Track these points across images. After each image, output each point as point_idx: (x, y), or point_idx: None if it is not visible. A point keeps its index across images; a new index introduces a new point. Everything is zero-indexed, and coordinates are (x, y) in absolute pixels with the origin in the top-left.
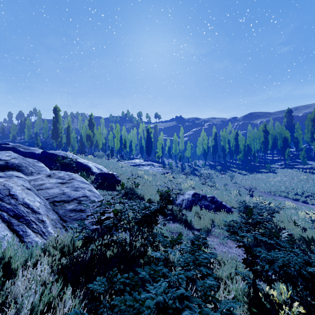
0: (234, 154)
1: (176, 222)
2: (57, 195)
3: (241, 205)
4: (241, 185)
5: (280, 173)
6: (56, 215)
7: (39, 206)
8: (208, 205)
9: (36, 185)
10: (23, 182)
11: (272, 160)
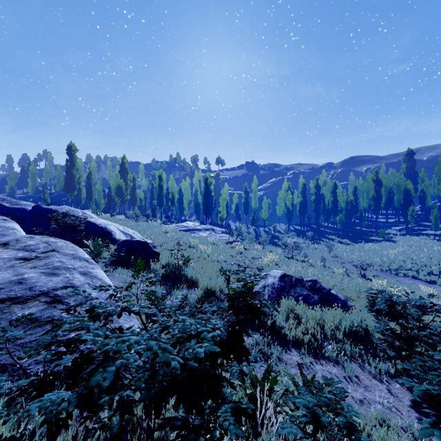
0: (330, 214)
1: (255, 331)
2: (2, 286)
3: (382, 302)
4: (345, 259)
5: (400, 241)
6: None
7: None
8: (308, 295)
9: None
10: None
11: (386, 224)
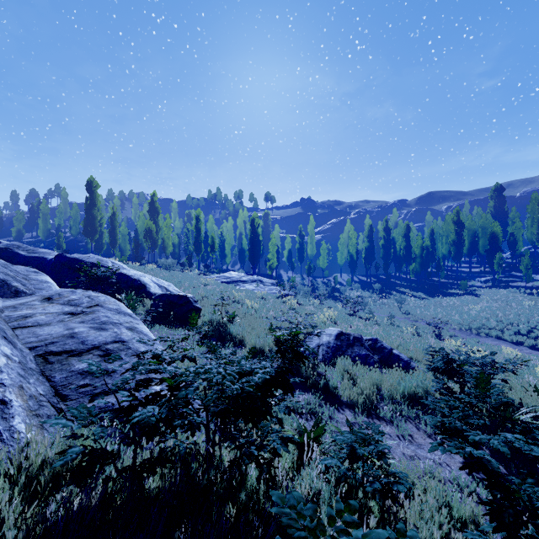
0: (402, 263)
1: (307, 391)
2: (56, 340)
3: (439, 359)
4: (418, 317)
5: (485, 295)
6: (47, 385)
7: (4, 367)
8: (367, 356)
9: (13, 318)
10: None
11: (469, 274)
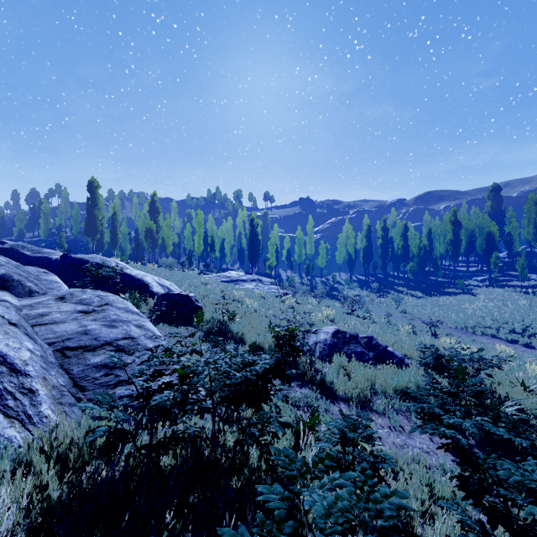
0: (400, 262)
1: (304, 386)
2: (72, 336)
3: (428, 355)
4: (415, 315)
5: (481, 294)
6: (66, 377)
7: (28, 360)
8: (363, 353)
9: (31, 316)
10: (5, 310)
11: (466, 273)
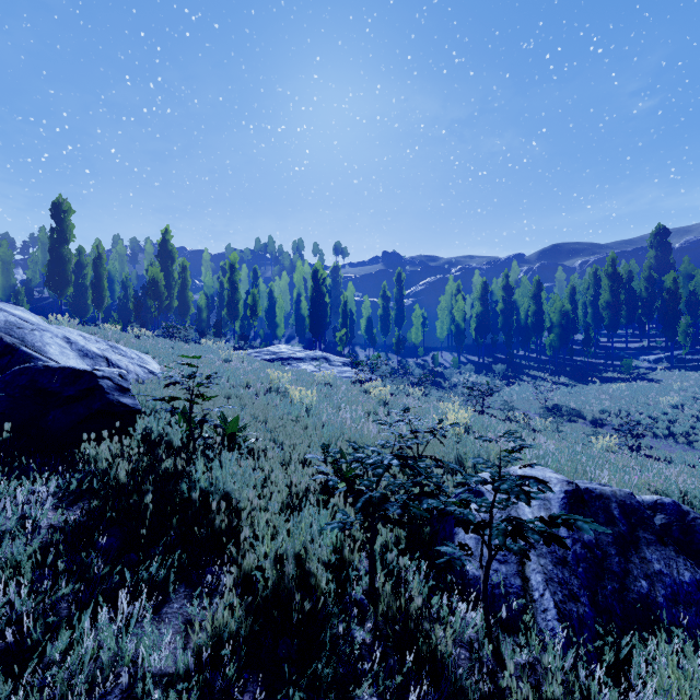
0: (531, 335)
1: None
2: None
3: None
4: (576, 414)
5: (667, 380)
6: None
7: None
8: None
9: None
10: None
11: (626, 351)
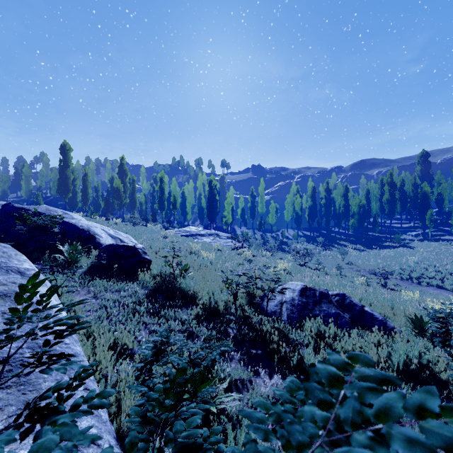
0: (341, 219)
1: (275, 371)
2: None
3: None
4: (361, 267)
5: (418, 247)
6: None
7: None
8: (338, 315)
9: None
10: None
11: (400, 229)
